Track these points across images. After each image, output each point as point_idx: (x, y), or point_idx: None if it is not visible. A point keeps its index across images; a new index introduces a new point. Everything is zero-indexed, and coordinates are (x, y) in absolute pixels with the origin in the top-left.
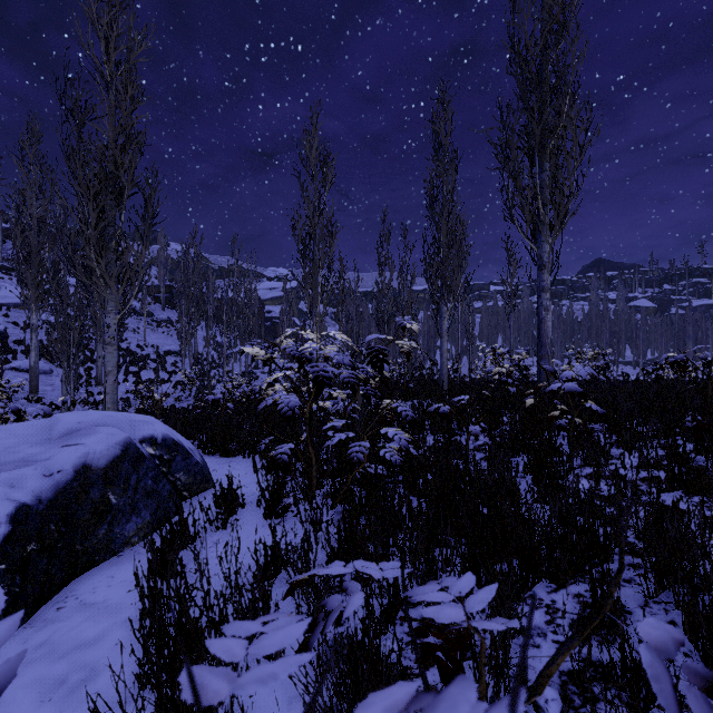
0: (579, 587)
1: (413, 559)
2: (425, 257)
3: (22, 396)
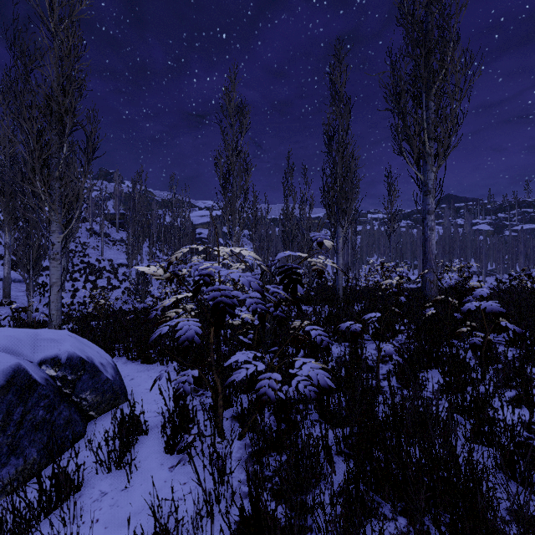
0: None
1: None
2: (323, 187)
3: None
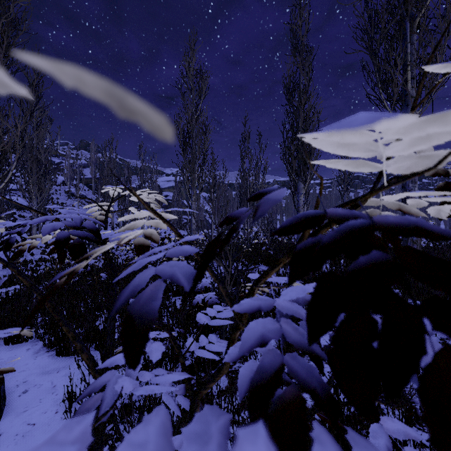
0: None
1: None
2: (284, 141)
3: None
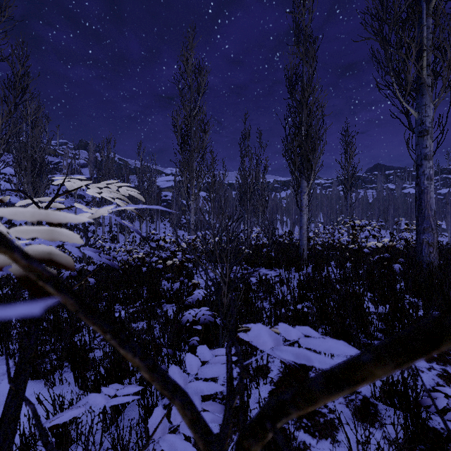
0: None
1: None
2: (286, 137)
3: None
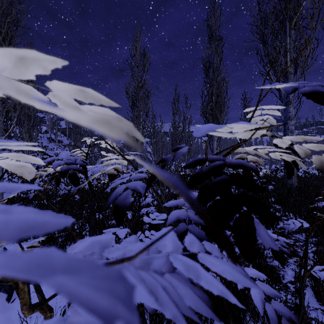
0: None
1: None
2: (203, 103)
3: None
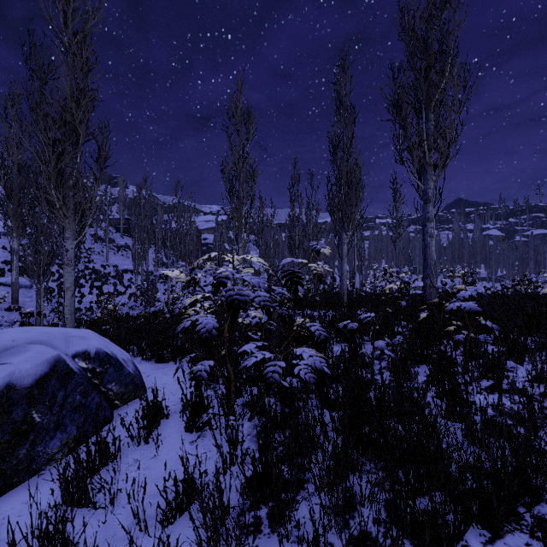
0: (518, 538)
1: (336, 515)
2: (328, 194)
3: (6, 306)
